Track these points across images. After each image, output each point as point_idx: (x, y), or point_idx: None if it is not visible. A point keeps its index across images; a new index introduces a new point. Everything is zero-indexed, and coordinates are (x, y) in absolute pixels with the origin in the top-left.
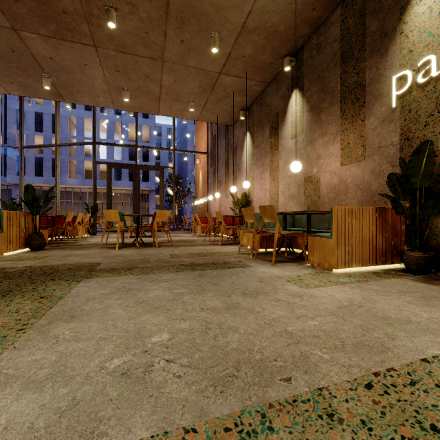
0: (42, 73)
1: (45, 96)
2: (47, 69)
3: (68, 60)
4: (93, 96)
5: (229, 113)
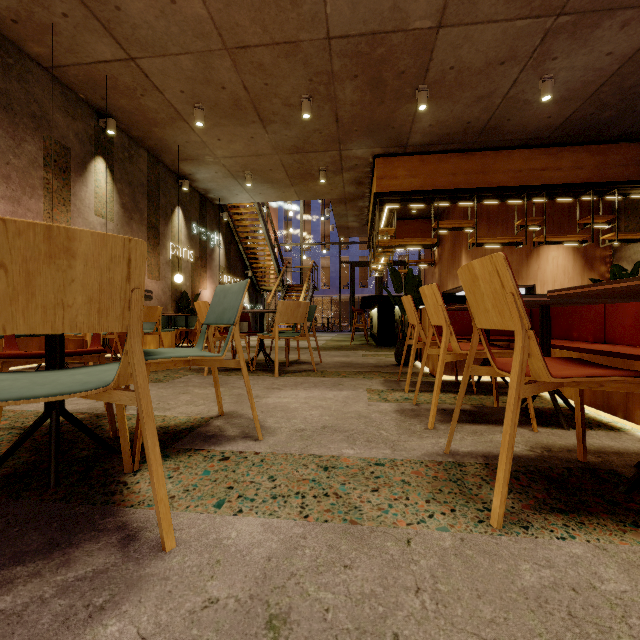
0: None
1: None
2: None
3: None
4: None
5: None
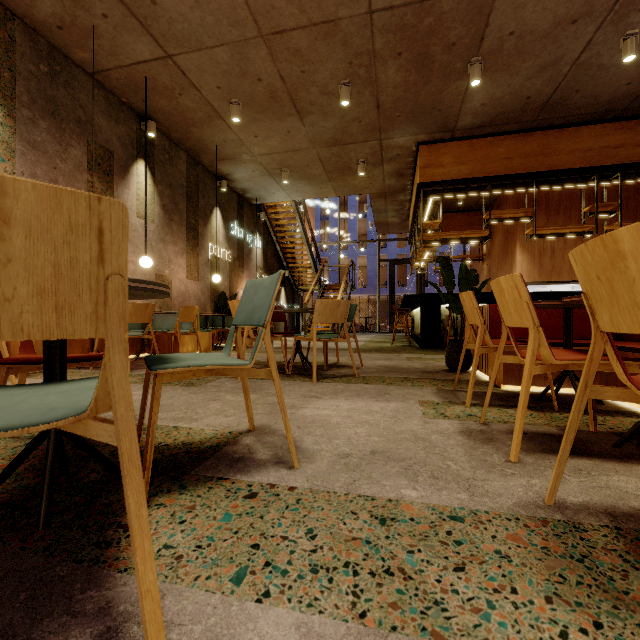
0: None
1: None
2: None
3: None
4: None
5: None
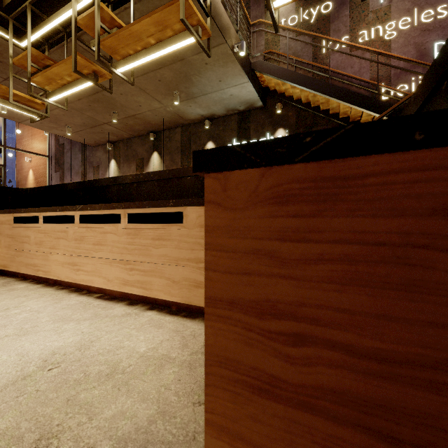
0: None
1: None
2: None
3: None
4: None
5: (96, 140)
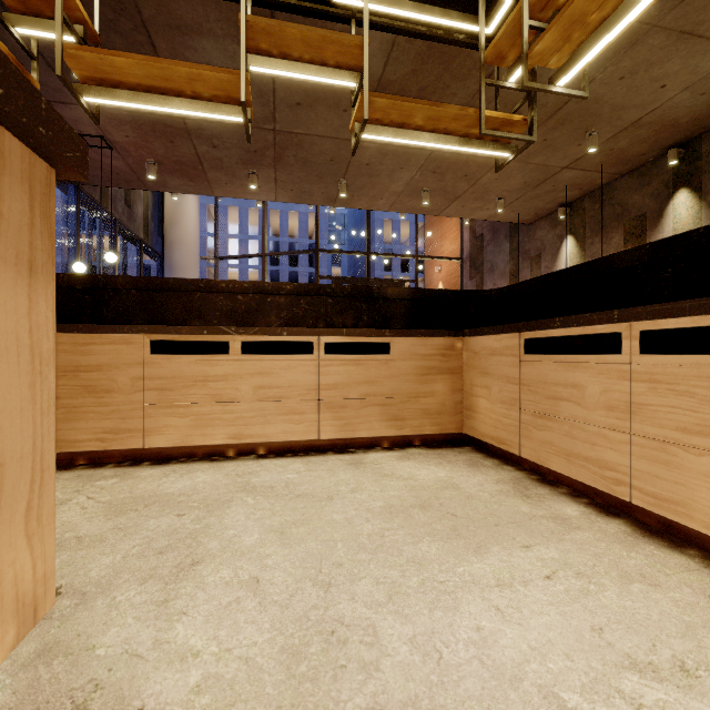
0: (339, 179)
1: (315, 201)
2: (350, 174)
3: (385, 165)
4: (374, 199)
5: (538, 210)
